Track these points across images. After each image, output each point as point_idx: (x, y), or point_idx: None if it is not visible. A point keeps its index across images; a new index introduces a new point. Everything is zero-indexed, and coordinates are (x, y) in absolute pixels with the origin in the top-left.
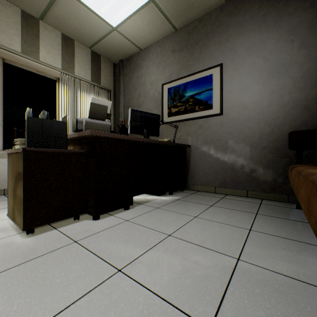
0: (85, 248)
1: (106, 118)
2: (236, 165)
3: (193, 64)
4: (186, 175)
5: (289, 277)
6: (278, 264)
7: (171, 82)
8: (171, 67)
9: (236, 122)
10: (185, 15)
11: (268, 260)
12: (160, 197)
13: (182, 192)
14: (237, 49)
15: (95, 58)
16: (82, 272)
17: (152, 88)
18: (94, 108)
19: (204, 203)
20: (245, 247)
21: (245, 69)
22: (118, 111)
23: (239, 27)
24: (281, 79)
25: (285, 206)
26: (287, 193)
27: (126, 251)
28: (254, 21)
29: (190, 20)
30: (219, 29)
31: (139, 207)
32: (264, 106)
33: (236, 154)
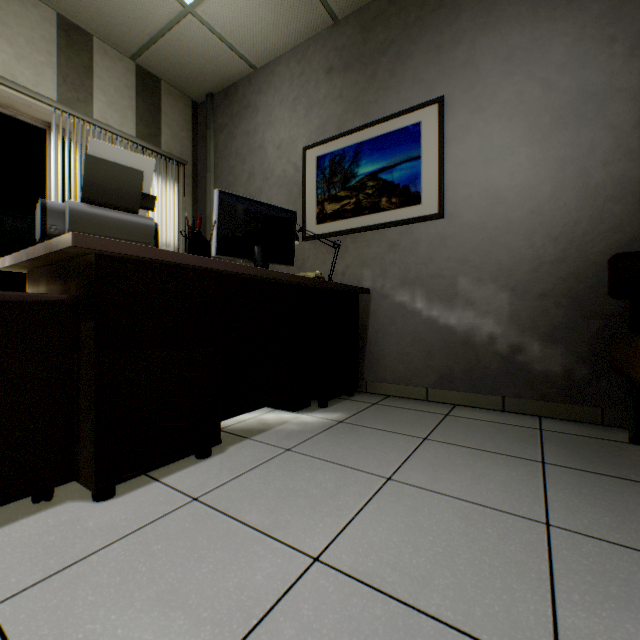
0: None
1: (140, 207)
2: (476, 335)
3: (375, 100)
4: (359, 358)
5: None
6: None
7: (323, 144)
8: (325, 108)
9: (477, 233)
10: None
11: None
12: (297, 416)
13: (349, 401)
14: (478, 62)
15: (146, 84)
16: None
17: (281, 158)
18: (98, 174)
19: (405, 431)
20: (562, 610)
21: (499, 109)
22: (203, 211)
23: (485, 11)
24: (585, 132)
25: (601, 437)
26: (600, 404)
27: None
28: None
29: None
30: (436, 17)
31: (240, 448)
32: (543, 195)
33: (477, 310)
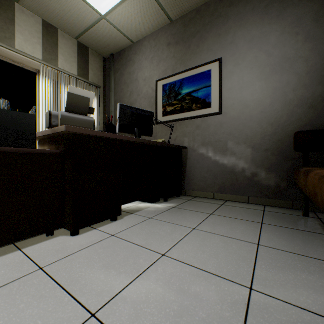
0: (51, 278)
1: (88, 113)
2: (236, 168)
3: (190, 59)
4: (182, 179)
5: (320, 315)
6: (301, 295)
7: (166, 79)
8: (166, 62)
9: (236, 121)
10: (182, 4)
11: (287, 288)
12: (154, 205)
13: (177, 199)
14: (237, 42)
15: (82, 50)
16: (39, 320)
17: (146, 85)
18: (72, 100)
19: (202, 211)
20: (257, 270)
21: (246, 64)
22: (108, 109)
23: (240, 19)
24: (285, 75)
25: (290, 213)
26: (291, 199)
27: (106, 281)
28: (256, 12)
29: (186, 10)
30: (218, 21)
31: (129, 217)
32: (266, 104)
33: (236, 157)
